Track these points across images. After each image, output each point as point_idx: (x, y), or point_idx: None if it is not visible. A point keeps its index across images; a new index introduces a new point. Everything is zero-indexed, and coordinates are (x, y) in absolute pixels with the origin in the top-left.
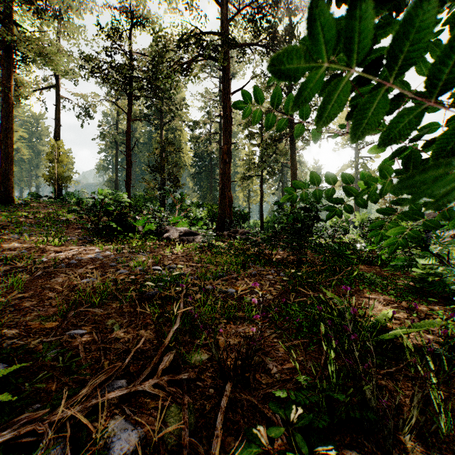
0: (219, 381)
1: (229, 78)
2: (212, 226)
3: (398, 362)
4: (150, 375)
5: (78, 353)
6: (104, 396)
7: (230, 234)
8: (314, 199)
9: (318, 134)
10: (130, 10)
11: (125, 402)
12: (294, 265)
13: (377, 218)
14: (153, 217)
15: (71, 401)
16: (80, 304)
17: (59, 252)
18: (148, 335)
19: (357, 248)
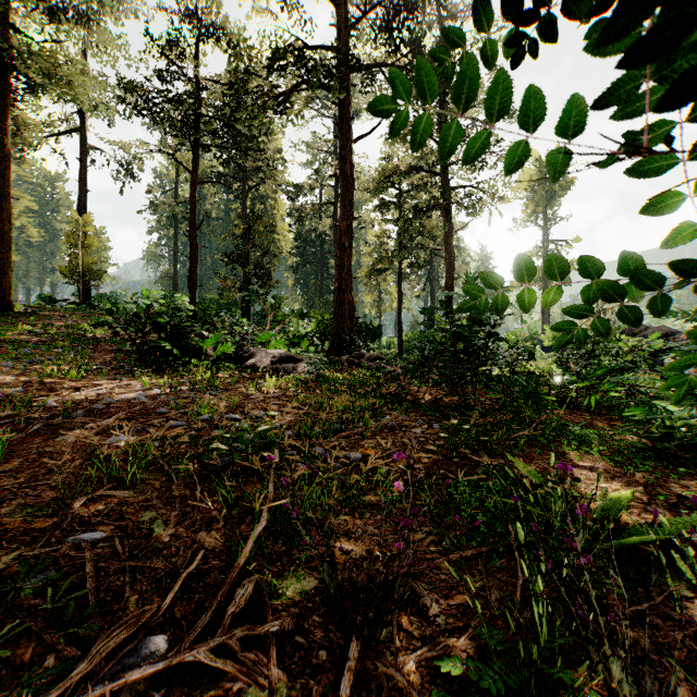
0: (336, 633)
1: (350, 117)
2: (324, 347)
3: (648, 589)
4: (211, 624)
5: (84, 580)
6: (120, 676)
7: (352, 359)
8: (521, 304)
9: (568, 153)
10: (195, 9)
11: (160, 685)
12: (455, 411)
13: None
14: (231, 333)
15: (54, 690)
16: (100, 483)
17: (77, 389)
18: (213, 540)
19: (556, 384)
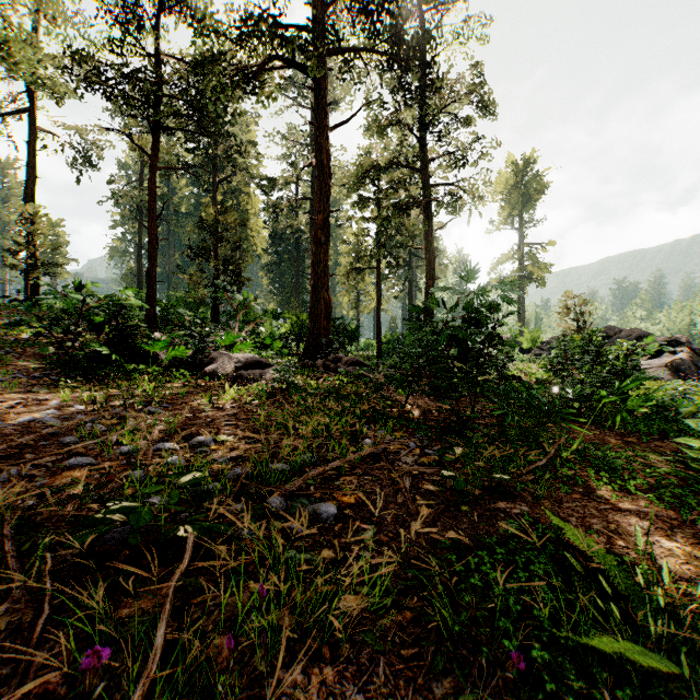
0: None
1: (327, 103)
2: (299, 349)
3: None
4: None
5: None
6: None
7: (328, 364)
8: None
9: None
10: None
11: None
12: (451, 430)
13: (573, 338)
14: (192, 334)
15: None
16: None
17: None
18: None
19: (569, 396)
